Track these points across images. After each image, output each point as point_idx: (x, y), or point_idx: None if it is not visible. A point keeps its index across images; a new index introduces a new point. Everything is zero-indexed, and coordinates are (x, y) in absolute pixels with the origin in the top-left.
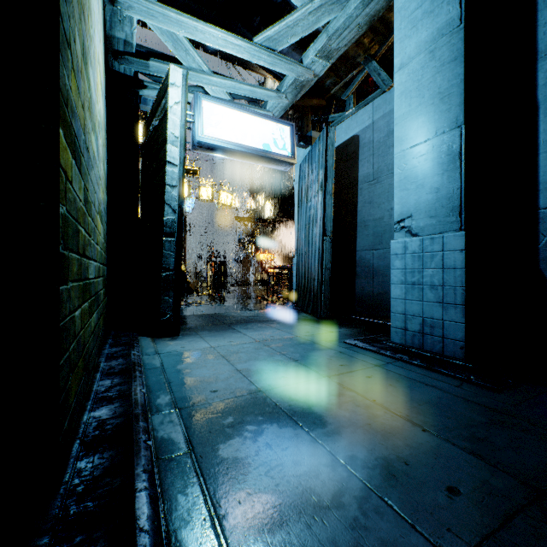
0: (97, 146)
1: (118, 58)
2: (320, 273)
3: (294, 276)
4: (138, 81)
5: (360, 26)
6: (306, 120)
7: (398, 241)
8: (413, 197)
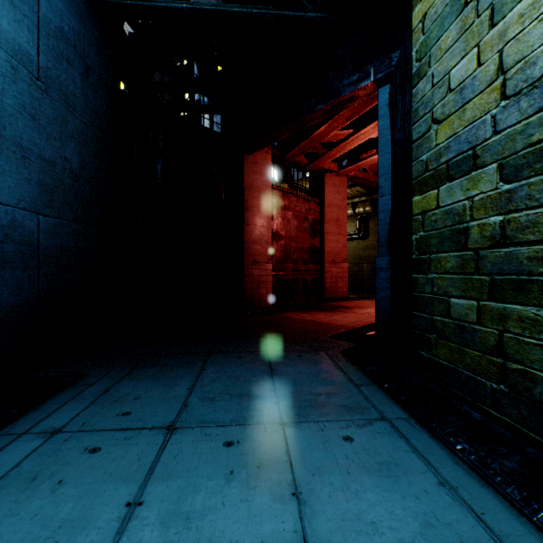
0: None
1: None
2: None
3: None
4: None
5: None
6: None
7: None
8: None
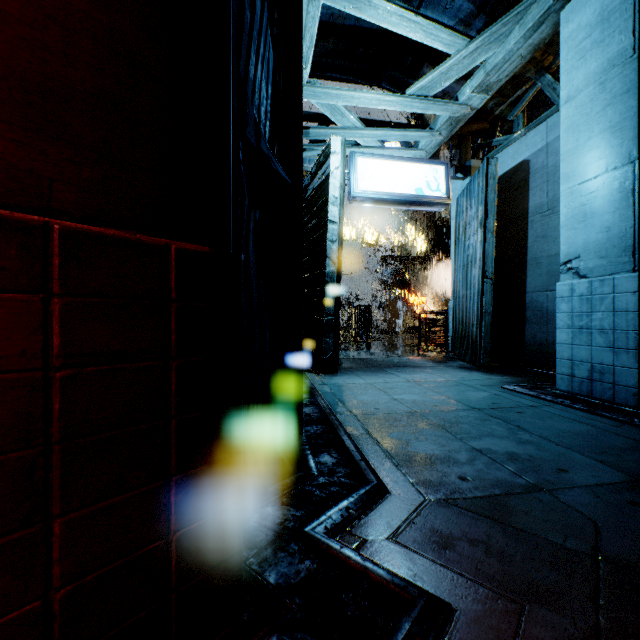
0: None
1: None
2: (479, 318)
3: (450, 322)
4: None
5: (522, 56)
6: (464, 147)
7: (564, 283)
8: (581, 237)
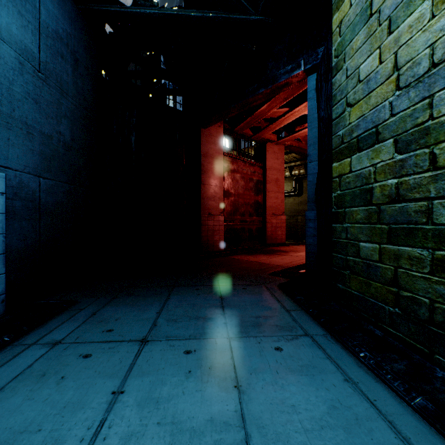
0: None
1: None
2: None
3: None
4: None
5: None
6: None
7: None
8: None
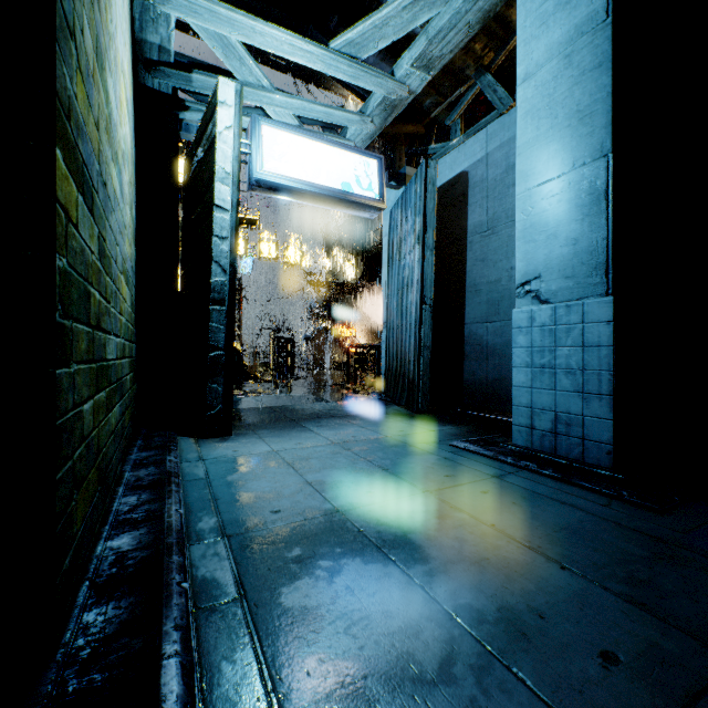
0: (121, 183)
1: (151, 70)
2: (418, 354)
3: (383, 357)
4: (177, 101)
5: (470, 25)
6: (398, 152)
7: (522, 310)
8: (542, 252)
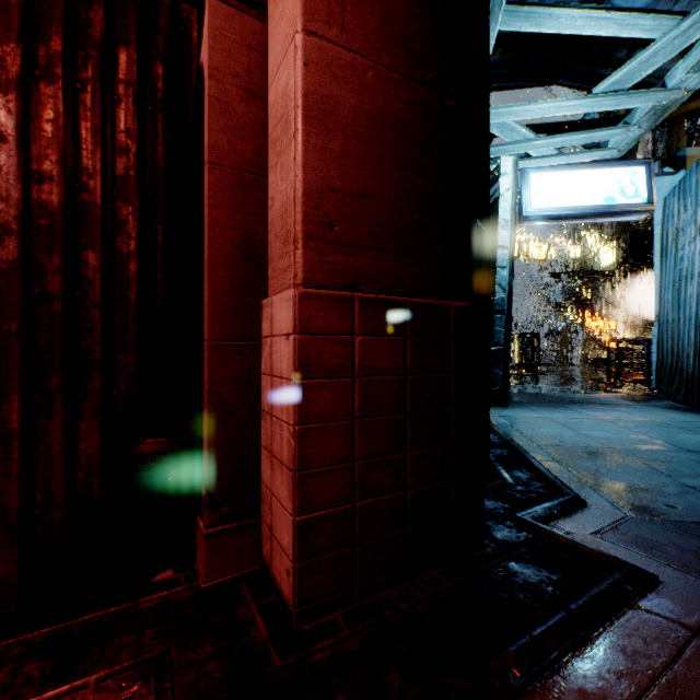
0: None
1: None
2: (698, 348)
3: (653, 352)
4: None
5: None
6: (675, 133)
7: None
8: None
